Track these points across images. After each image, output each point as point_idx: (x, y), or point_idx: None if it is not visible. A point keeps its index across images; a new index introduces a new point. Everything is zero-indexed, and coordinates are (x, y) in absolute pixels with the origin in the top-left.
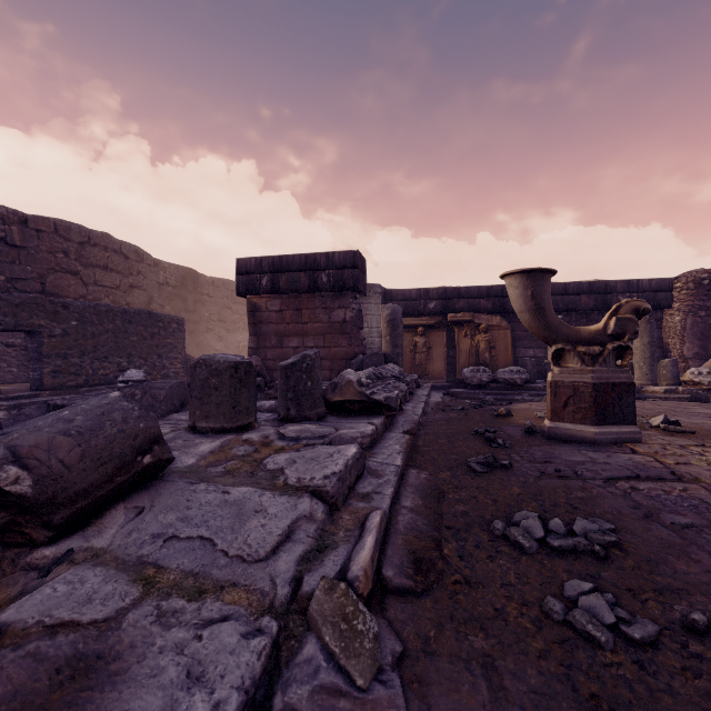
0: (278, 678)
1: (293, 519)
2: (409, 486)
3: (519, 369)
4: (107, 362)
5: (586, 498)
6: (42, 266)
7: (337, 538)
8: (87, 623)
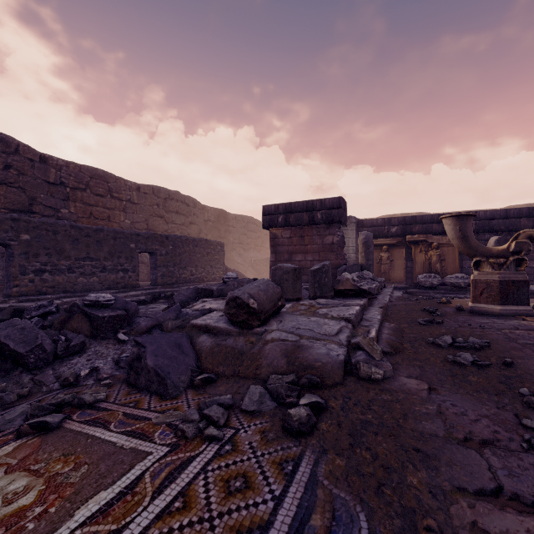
0: (350, 358)
1: (340, 326)
2: (385, 327)
3: (463, 275)
4: (185, 270)
5: (480, 334)
6: (147, 214)
7: (358, 334)
8: (291, 341)
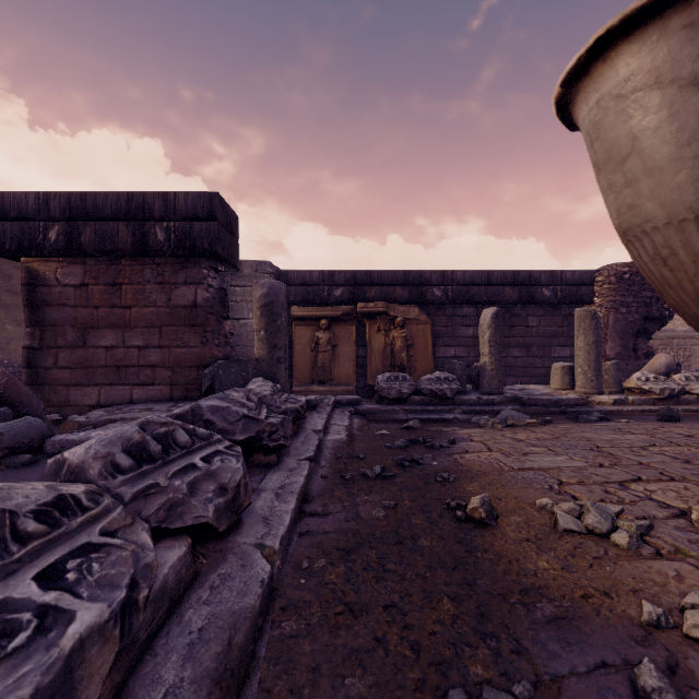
0: None
1: None
2: None
3: (447, 375)
4: None
5: None
6: None
7: None
8: None
